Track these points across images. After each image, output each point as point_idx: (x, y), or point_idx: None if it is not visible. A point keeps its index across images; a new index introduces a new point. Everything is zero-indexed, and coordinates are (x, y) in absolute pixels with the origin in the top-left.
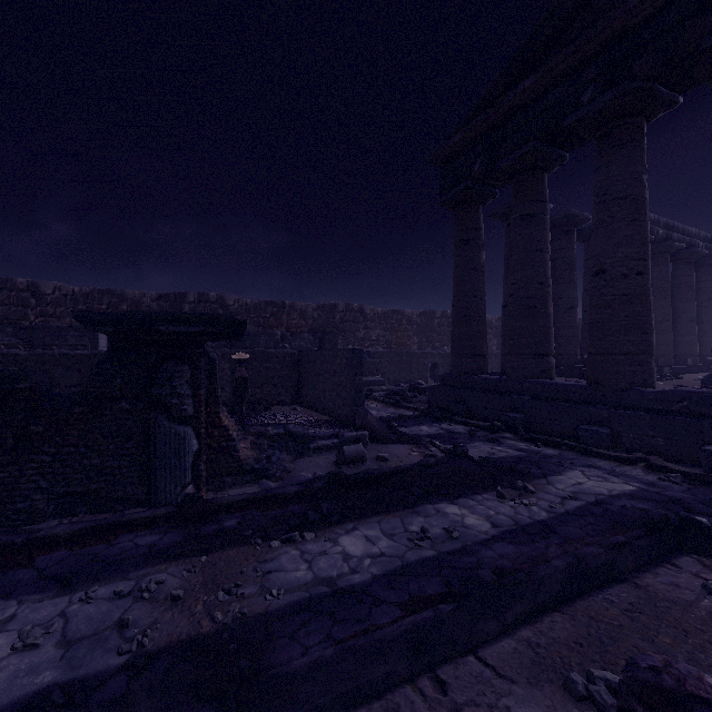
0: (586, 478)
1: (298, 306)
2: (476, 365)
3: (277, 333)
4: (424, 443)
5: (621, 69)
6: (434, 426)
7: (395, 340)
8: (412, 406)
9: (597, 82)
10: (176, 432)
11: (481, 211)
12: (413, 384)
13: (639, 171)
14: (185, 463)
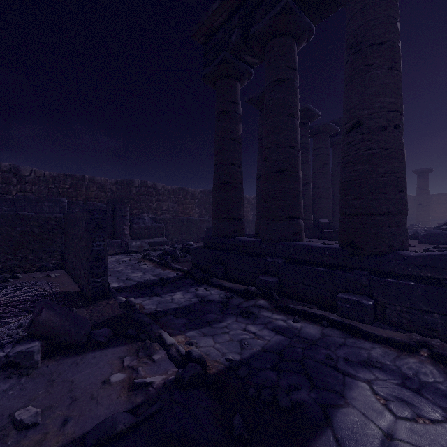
0: (389, 413)
1: (98, 180)
2: (234, 228)
3: (63, 199)
4: (147, 344)
5: None
6: (189, 292)
7: (181, 210)
8: (177, 267)
9: None
10: None
11: (238, 88)
12: (184, 245)
13: (395, 17)
14: None
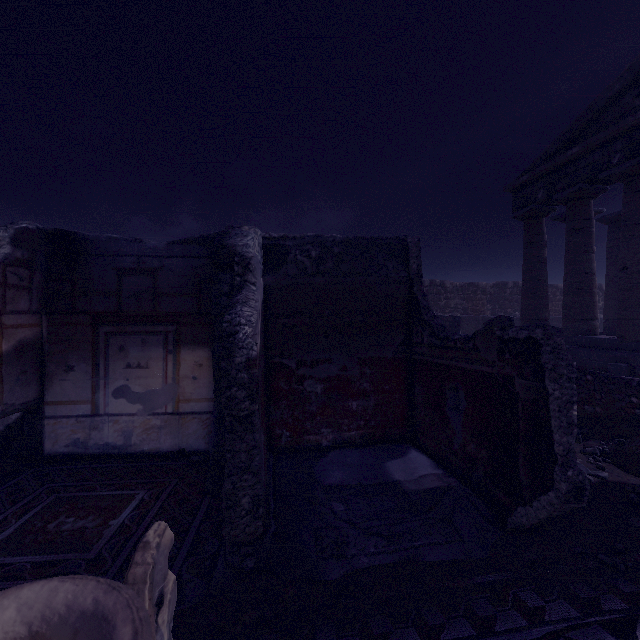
0: None
1: None
2: None
3: None
4: None
5: (636, 147)
6: None
7: (471, 308)
8: None
9: (622, 153)
10: None
11: (543, 222)
12: None
13: None
14: None
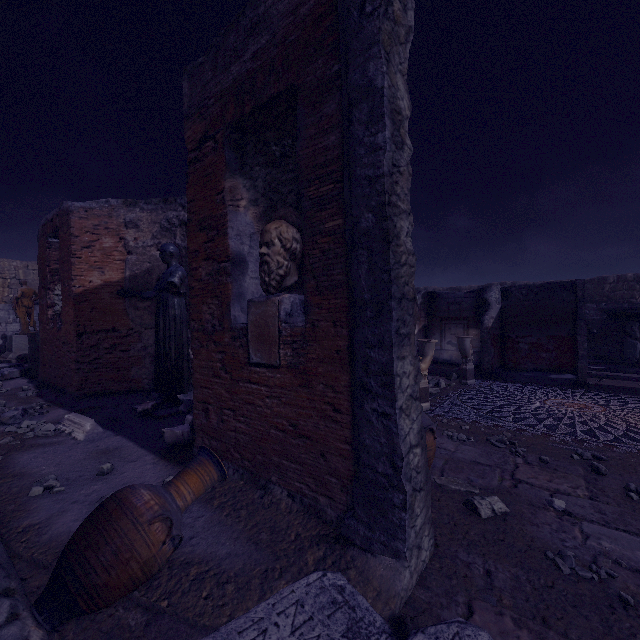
0: None
1: None
2: None
3: None
4: None
5: None
6: None
7: None
8: None
9: None
10: (633, 342)
11: None
12: None
13: None
14: (636, 352)
